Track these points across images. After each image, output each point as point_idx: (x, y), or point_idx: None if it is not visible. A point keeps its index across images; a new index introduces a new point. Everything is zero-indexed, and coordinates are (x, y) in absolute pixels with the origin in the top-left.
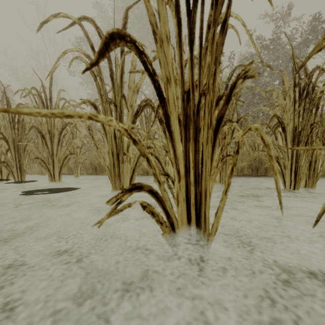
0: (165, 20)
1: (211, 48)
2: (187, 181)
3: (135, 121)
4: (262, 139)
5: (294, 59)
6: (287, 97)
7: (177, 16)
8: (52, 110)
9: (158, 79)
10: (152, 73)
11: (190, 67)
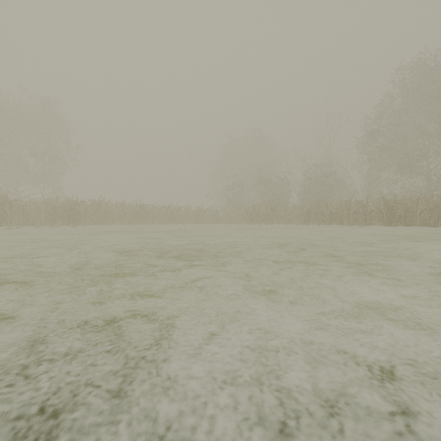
0: None
1: None
2: None
3: None
4: None
5: None
6: None
7: None
8: None
9: None
10: None
11: None
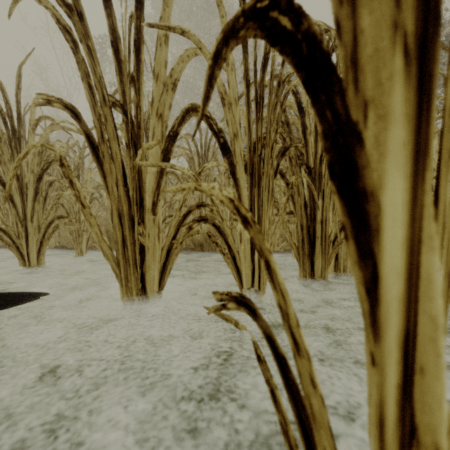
0: None
1: None
2: (403, 434)
3: (170, 149)
4: None
5: None
6: None
7: None
8: None
9: None
10: None
11: None
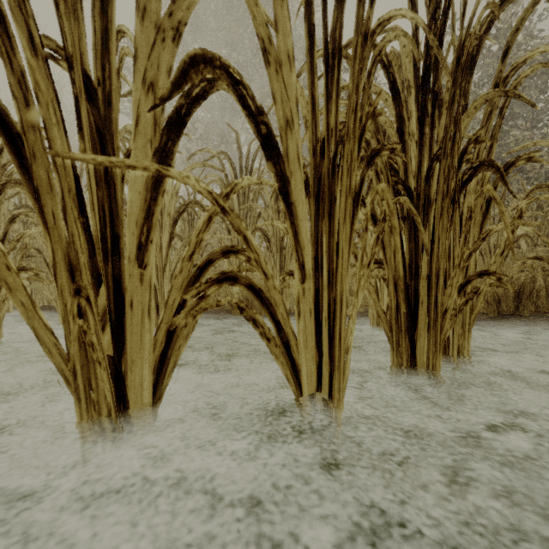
0: None
1: None
2: None
3: (171, 149)
4: None
5: None
6: None
7: None
8: None
9: None
10: None
11: None
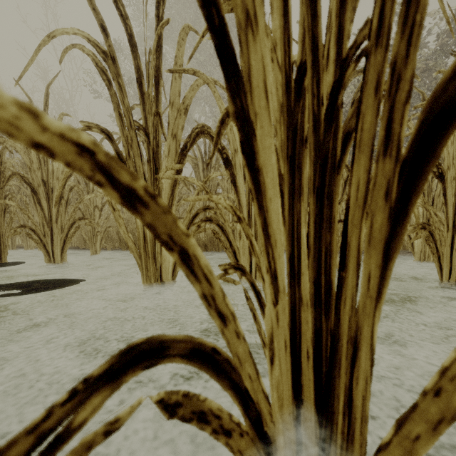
0: None
1: None
2: (294, 296)
3: (183, 162)
4: None
5: None
6: None
7: None
8: None
9: (219, 2)
10: None
11: None
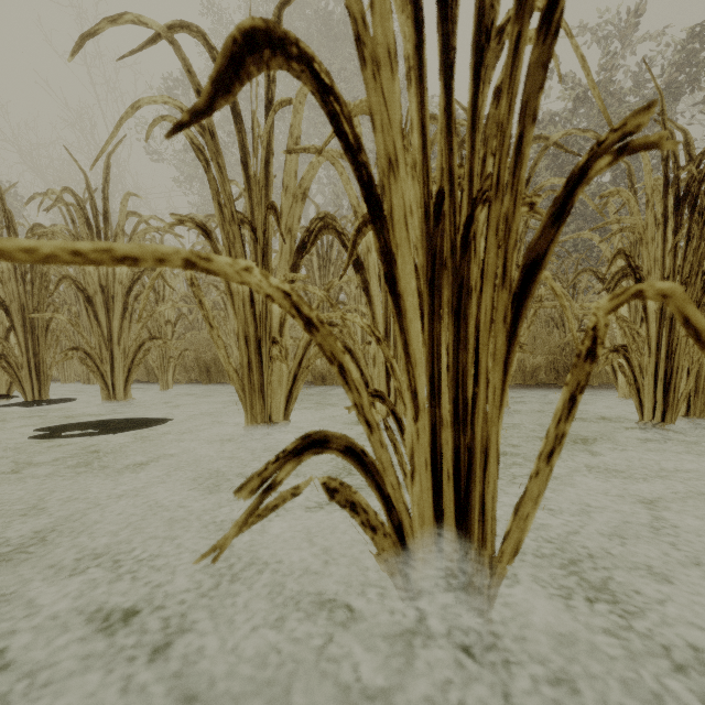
0: (386, 9)
1: (509, 79)
2: (435, 417)
3: (299, 264)
4: (690, 327)
5: (665, 122)
6: (648, 209)
7: (414, 2)
8: (75, 244)
9: (367, 162)
10: (354, 146)
11: (443, 132)
